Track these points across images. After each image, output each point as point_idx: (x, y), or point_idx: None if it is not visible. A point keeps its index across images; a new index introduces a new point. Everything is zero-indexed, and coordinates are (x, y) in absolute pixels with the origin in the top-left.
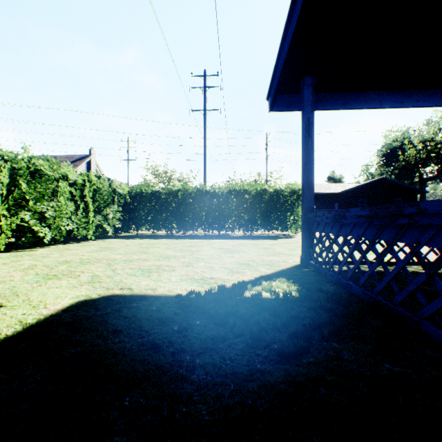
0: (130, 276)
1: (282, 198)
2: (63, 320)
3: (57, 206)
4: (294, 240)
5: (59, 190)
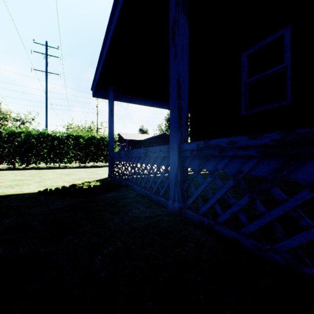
0: None
1: (106, 142)
2: None
3: None
4: None
5: None
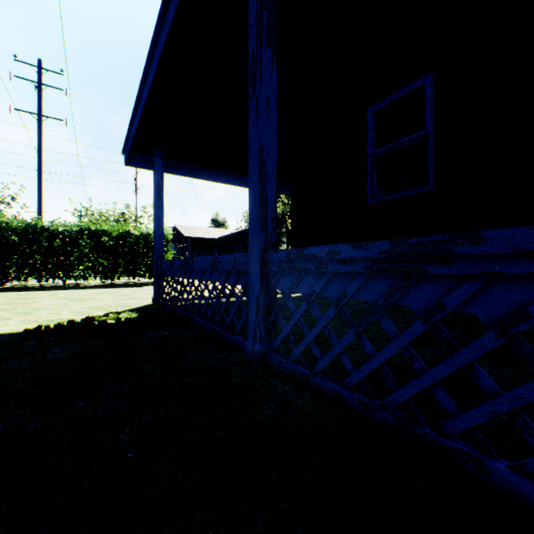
0: None
1: (151, 242)
2: None
3: None
4: None
5: None
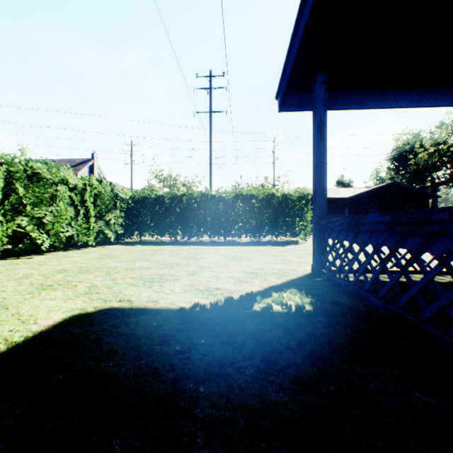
0: (131, 286)
1: (291, 203)
2: (53, 337)
3: (56, 212)
4: (303, 247)
5: (58, 194)
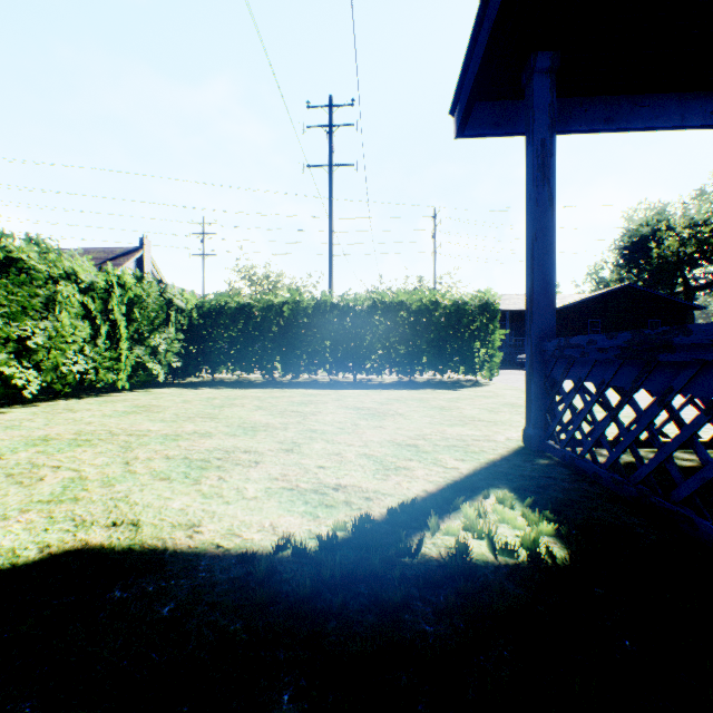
0: (155, 481)
1: (466, 316)
2: None
3: (53, 329)
4: (490, 391)
5: (58, 299)
